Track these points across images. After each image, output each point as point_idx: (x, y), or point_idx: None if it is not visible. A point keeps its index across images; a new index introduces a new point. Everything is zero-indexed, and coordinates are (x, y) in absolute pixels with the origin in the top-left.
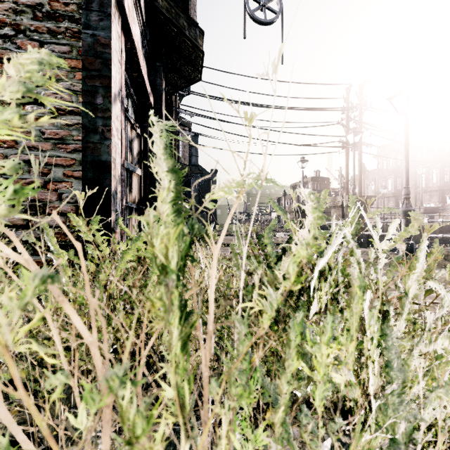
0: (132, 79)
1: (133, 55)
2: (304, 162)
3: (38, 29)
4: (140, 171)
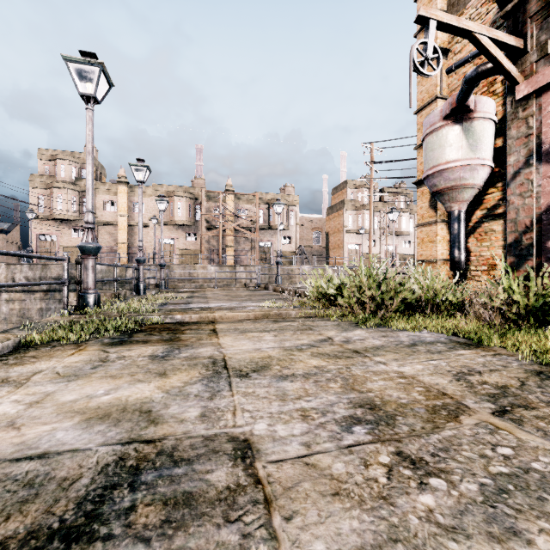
0: None
1: None
2: None
3: None
4: None
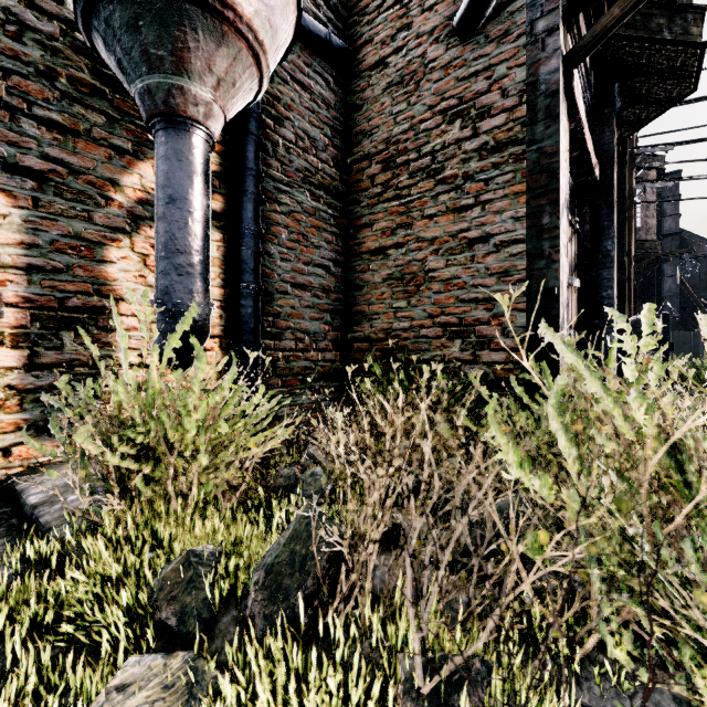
0: (570, 161)
1: (577, 134)
2: None
3: (483, 169)
4: (578, 282)
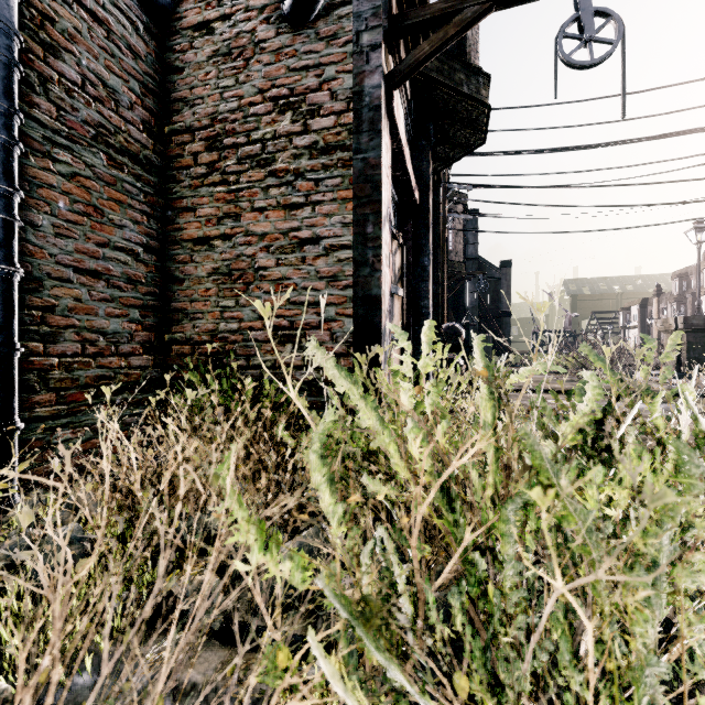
0: (395, 179)
1: (399, 155)
2: (704, 229)
3: (313, 168)
4: (402, 291)
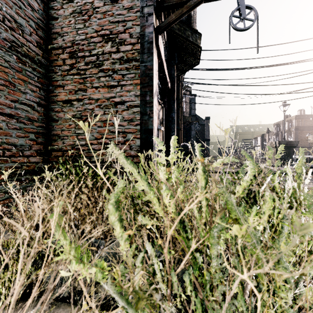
0: (159, 77)
1: (161, 65)
2: (286, 105)
3: (121, 69)
4: (163, 128)
